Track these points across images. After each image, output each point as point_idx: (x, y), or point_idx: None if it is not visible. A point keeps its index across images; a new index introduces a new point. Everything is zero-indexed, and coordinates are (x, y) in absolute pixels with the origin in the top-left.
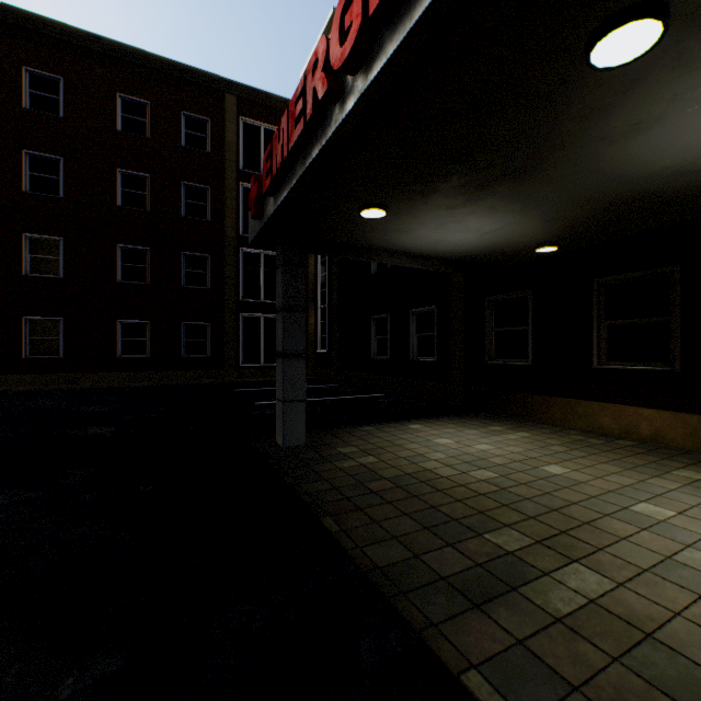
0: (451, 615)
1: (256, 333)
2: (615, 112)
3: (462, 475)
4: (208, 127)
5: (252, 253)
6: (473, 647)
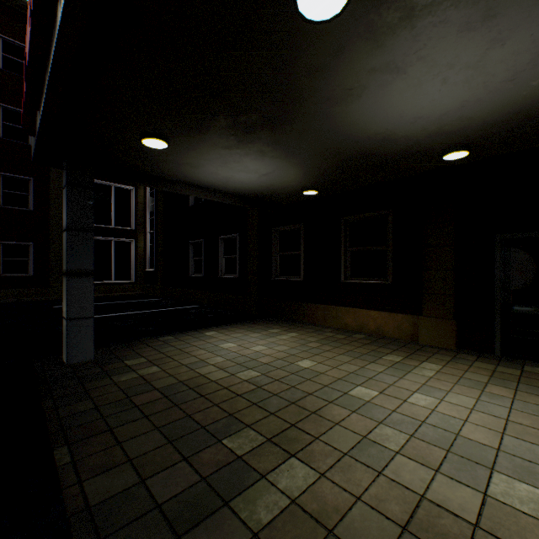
0: None
1: None
2: (333, 74)
3: (230, 378)
4: None
5: None
6: None
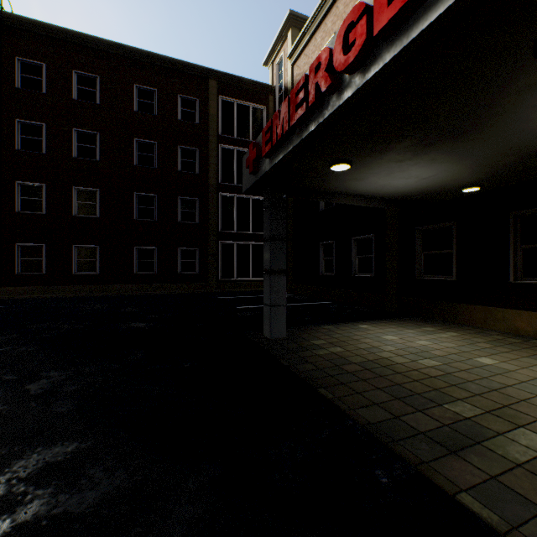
0: (436, 457)
1: (231, 256)
2: None
3: (413, 363)
4: (197, 105)
5: (228, 196)
6: (459, 479)
